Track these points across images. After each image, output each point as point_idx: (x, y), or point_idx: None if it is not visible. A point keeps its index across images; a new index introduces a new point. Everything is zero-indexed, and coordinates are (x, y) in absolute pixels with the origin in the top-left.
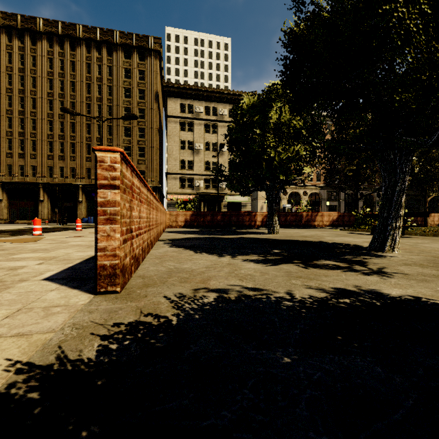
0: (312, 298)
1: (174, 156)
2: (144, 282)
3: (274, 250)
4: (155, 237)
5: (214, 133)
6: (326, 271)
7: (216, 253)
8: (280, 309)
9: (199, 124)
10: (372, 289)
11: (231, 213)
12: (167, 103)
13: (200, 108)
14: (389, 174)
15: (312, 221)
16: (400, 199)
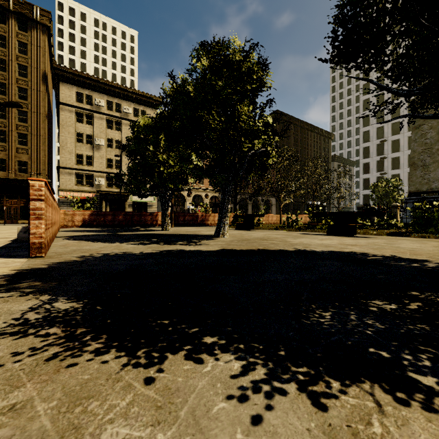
0: (150, 252)
1: (69, 149)
2: (58, 254)
3: (154, 239)
4: (54, 234)
5: (117, 130)
6: (171, 246)
7: (110, 242)
8: (132, 255)
9: (101, 118)
10: (182, 249)
11: (133, 213)
12: (58, 88)
13: (101, 101)
14: (223, 192)
15: (206, 220)
16: (227, 207)
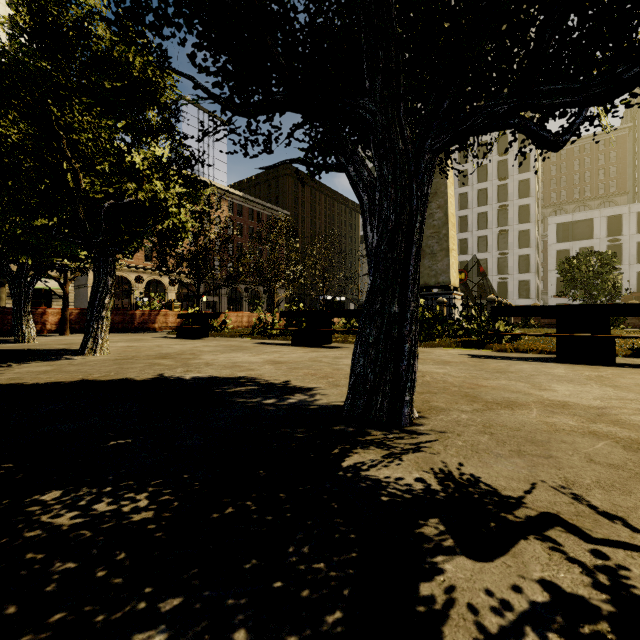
0: None
1: None
2: None
3: None
4: None
5: None
6: None
7: None
8: None
9: None
10: None
11: None
12: None
13: None
14: (95, 273)
15: (151, 322)
16: (103, 300)
